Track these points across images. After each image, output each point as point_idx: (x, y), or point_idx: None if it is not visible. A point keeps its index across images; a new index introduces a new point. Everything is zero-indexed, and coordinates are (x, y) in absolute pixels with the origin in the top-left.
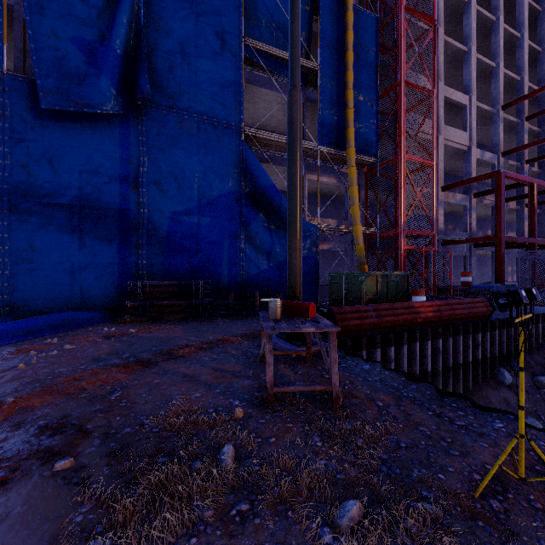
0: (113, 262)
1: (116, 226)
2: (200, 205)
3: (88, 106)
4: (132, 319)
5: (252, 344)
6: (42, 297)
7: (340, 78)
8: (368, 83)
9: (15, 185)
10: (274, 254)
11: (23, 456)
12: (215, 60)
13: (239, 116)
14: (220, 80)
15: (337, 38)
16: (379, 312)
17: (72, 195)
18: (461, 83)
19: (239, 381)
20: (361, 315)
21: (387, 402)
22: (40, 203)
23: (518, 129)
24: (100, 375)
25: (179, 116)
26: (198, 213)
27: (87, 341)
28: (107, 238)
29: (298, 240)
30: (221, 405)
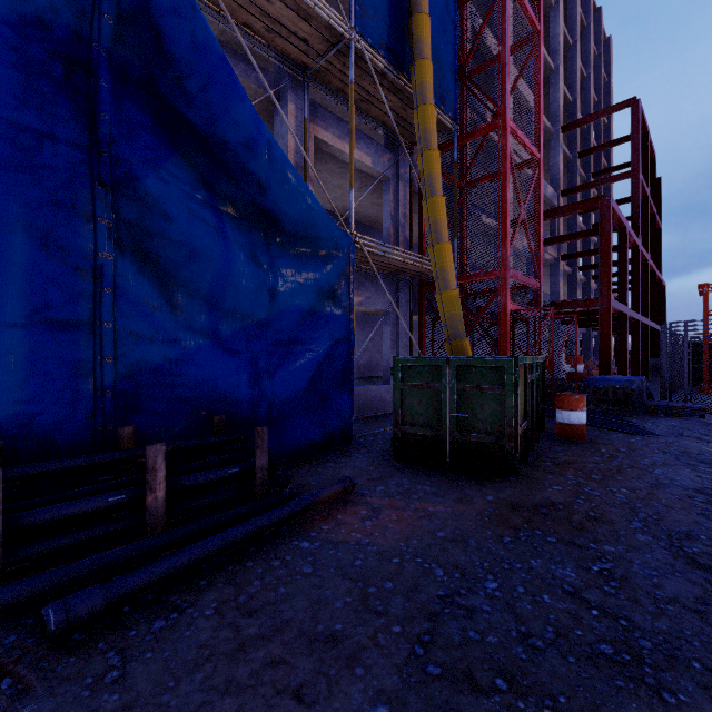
0: None
1: None
2: None
3: None
4: None
5: None
6: None
7: None
8: None
9: None
10: (233, 297)
11: None
12: None
13: None
14: None
15: None
16: None
17: None
18: None
19: None
20: None
21: None
22: None
23: (569, 168)
24: None
25: None
26: None
27: None
28: None
29: None
30: None
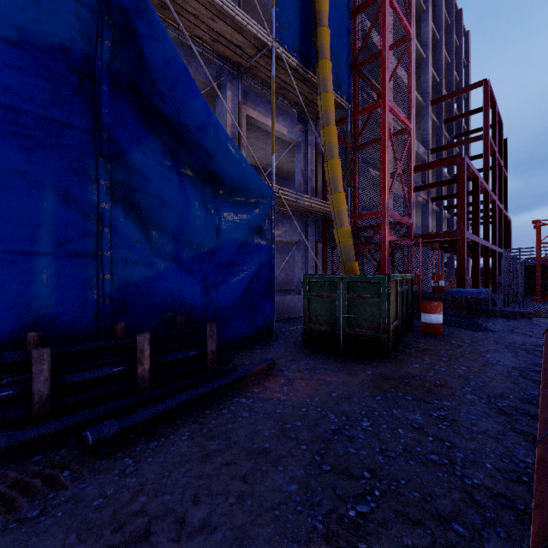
0: None
1: None
2: None
3: None
4: None
5: None
6: None
7: None
8: None
9: None
10: (190, 233)
11: None
12: None
13: None
14: None
15: None
16: None
17: None
18: None
19: None
20: None
21: None
22: None
23: (437, 131)
24: None
25: None
26: None
27: None
28: None
29: None
30: None
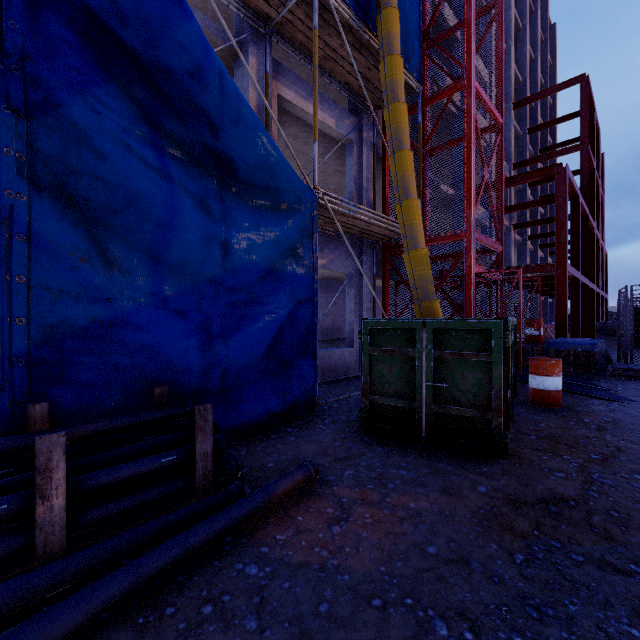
0: None
1: None
2: None
3: None
4: None
5: None
6: None
7: None
8: None
9: None
10: (179, 251)
11: None
12: None
13: None
14: None
15: None
16: None
17: None
18: None
19: None
20: None
21: None
22: None
23: (519, 143)
24: None
25: None
26: None
27: None
28: None
29: None
30: None
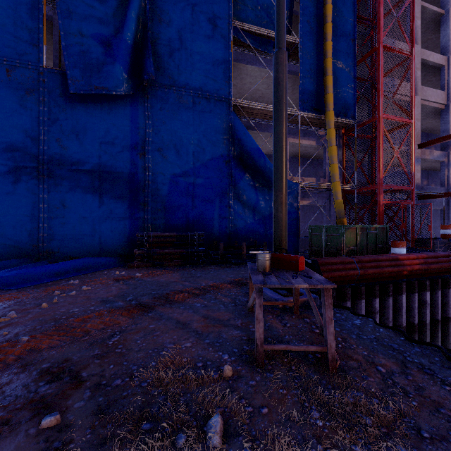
0: (125, 217)
1: (127, 187)
2: (195, 168)
3: (105, 89)
4: (139, 265)
5: (240, 291)
6: (71, 245)
7: (319, 49)
8: (346, 52)
9: (52, 156)
10: (259, 209)
11: (18, 404)
12: (208, 43)
13: (228, 89)
14: (212, 59)
15: (316, 13)
16: (363, 263)
17: (94, 162)
18: (437, 46)
19: (228, 331)
20: (345, 266)
21: (390, 368)
22: (70, 169)
23: None
24: (104, 317)
25: (177, 92)
26: (194, 174)
27: (101, 283)
28: (120, 197)
29: (284, 194)
30: (210, 359)
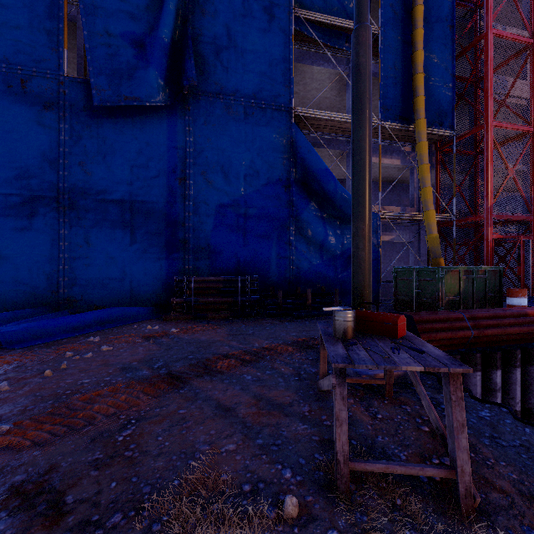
0: (161, 257)
1: (163, 221)
2: (247, 195)
3: (136, 100)
4: (176, 317)
5: (305, 358)
6: (96, 292)
7: (406, 40)
8: (441, 42)
9: (74, 183)
10: (328, 246)
11: None
12: (263, 38)
13: (289, 95)
14: (268, 59)
15: None
16: (477, 321)
17: (123, 190)
18: None
19: (291, 424)
20: (452, 325)
21: None
22: (95, 199)
23: None
24: (119, 395)
25: (225, 102)
26: (245, 204)
27: (126, 341)
28: (155, 232)
29: (367, 225)
30: (264, 478)
